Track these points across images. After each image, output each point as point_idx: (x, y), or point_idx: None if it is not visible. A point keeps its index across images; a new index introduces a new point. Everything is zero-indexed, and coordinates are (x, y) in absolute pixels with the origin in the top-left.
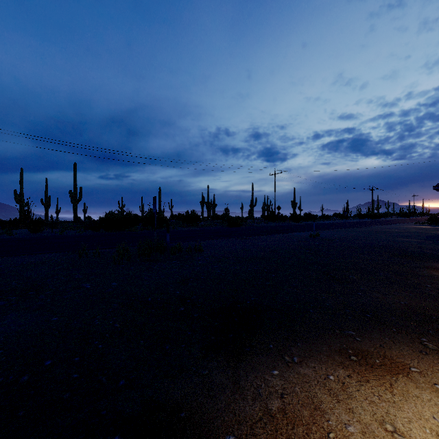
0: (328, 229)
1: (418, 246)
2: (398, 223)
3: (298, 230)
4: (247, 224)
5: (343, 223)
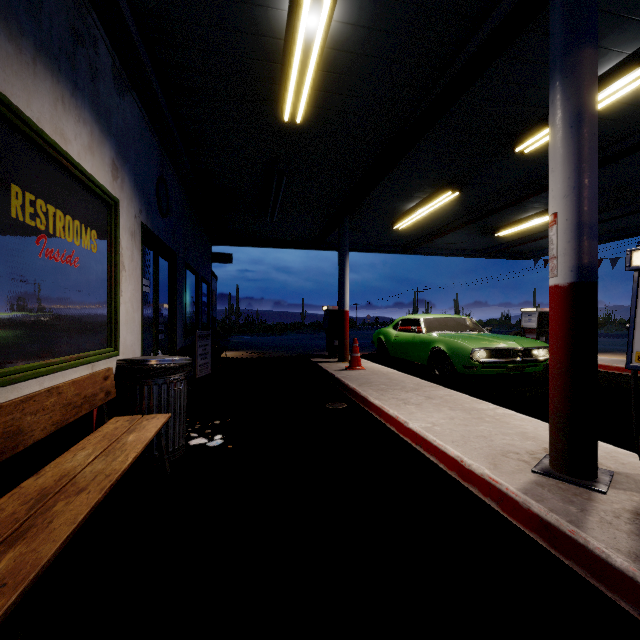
0: None
1: None
2: None
3: None
4: None
5: None
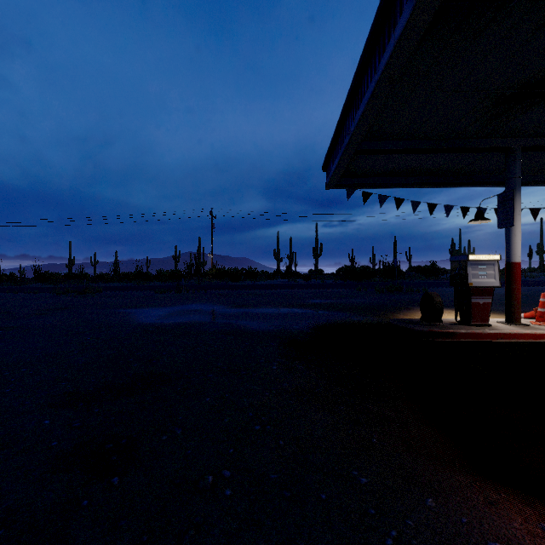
0: None
1: None
2: None
3: None
4: None
5: None
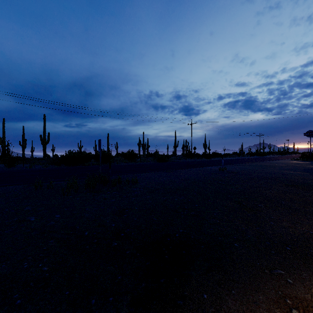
0: (232, 164)
1: (301, 177)
2: (279, 159)
3: (209, 165)
4: (172, 160)
5: (240, 159)
